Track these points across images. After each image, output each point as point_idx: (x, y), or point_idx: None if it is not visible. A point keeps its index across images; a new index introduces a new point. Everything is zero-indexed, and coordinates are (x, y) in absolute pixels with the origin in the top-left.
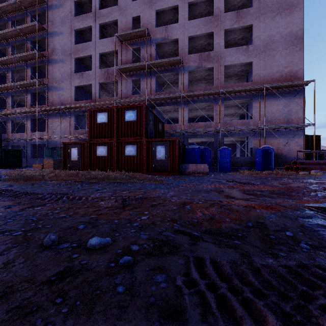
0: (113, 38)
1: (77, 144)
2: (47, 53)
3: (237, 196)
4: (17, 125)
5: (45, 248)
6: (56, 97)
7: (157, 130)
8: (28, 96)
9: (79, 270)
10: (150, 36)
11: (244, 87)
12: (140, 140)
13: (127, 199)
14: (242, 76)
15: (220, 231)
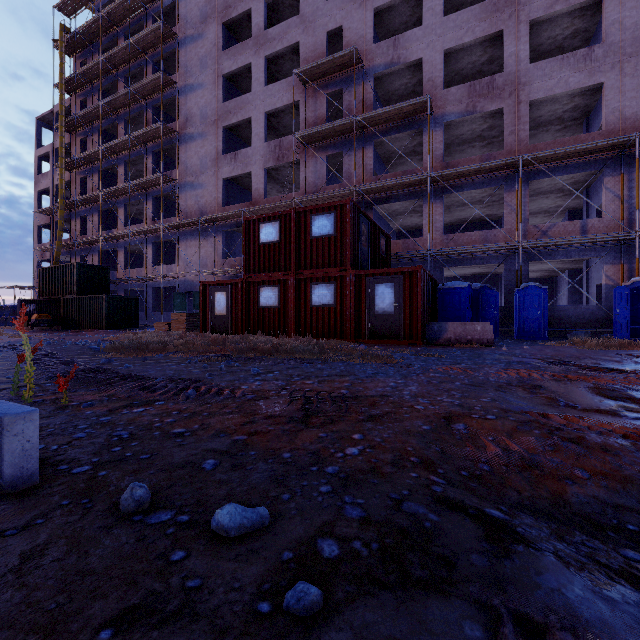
0: (291, 80)
1: (225, 285)
2: (177, 124)
3: (584, 403)
4: (133, 255)
5: (118, 520)
6: (192, 201)
7: (377, 252)
8: (148, 203)
9: (176, 614)
10: (361, 63)
11: (581, 144)
12: (342, 273)
13: (314, 399)
14: (573, 121)
15: (565, 508)
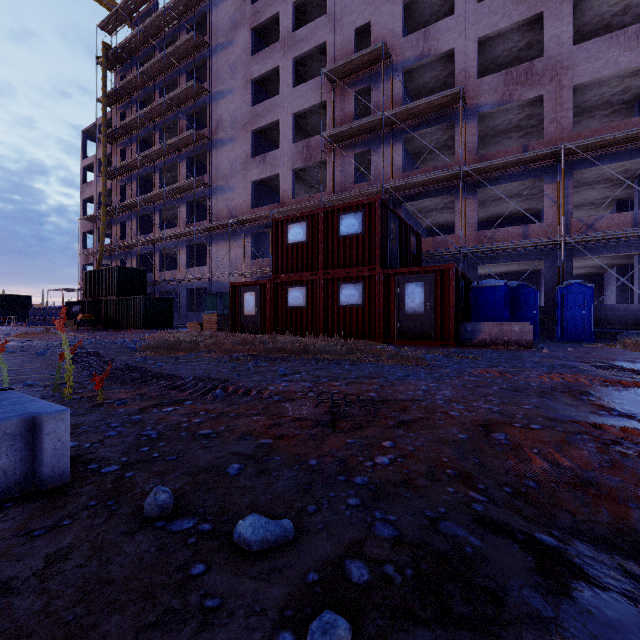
0: (318, 80)
1: (254, 286)
2: (209, 130)
3: None
4: (168, 258)
5: (141, 525)
6: (222, 204)
7: (406, 250)
8: (182, 207)
9: (193, 637)
10: (390, 58)
11: (632, 128)
12: (370, 272)
13: (342, 402)
14: (623, 105)
15: (630, 537)
